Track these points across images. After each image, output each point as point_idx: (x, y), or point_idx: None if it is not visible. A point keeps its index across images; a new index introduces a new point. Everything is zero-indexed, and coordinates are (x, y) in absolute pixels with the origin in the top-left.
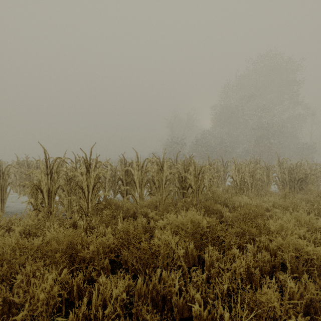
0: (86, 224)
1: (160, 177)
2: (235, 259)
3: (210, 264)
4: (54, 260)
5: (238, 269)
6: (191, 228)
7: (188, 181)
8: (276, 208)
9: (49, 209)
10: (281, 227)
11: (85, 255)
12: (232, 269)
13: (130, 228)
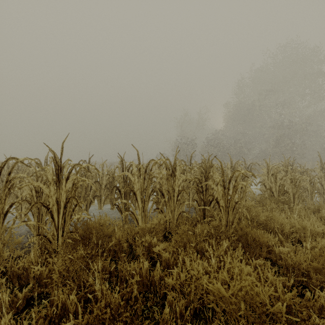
0: (46, 270)
1: (170, 186)
2: None
3: None
4: None
5: None
6: (246, 314)
7: (211, 192)
8: None
9: None
10: None
11: None
12: None
13: (106, 316)
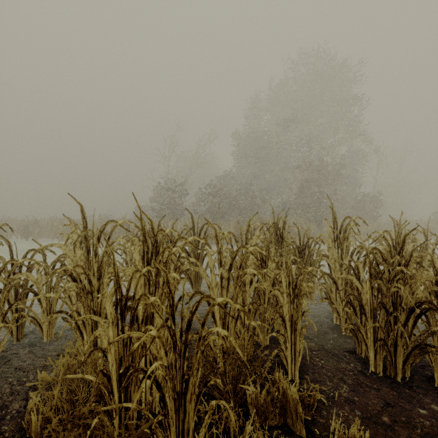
0: None
1: None
2: None
3: None
4: None
5: None
6: None
7: None
8: None
9: None
10: None
11: None
12: None
13: None
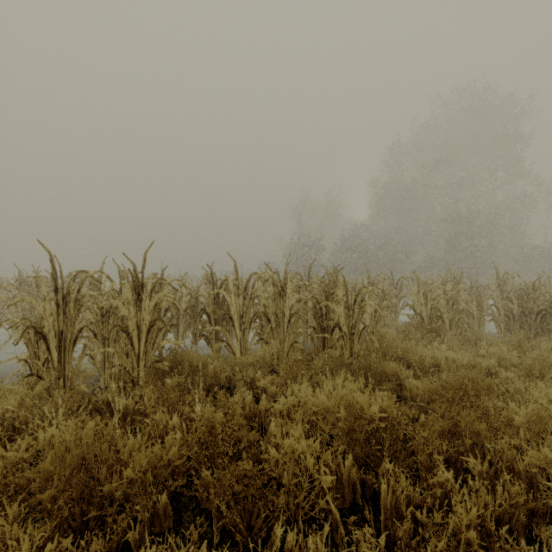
0: (133, 404)
1: (279, 309)
2: (452, 499)
3: (392, 507)
4: (38, 508)
5: (463, 529)
6: (347, 420)
7: (333, 317)
8: (508, 371)
9: (61, 374)
10: (534, 417)
11: (114, 489)
12: (449, 530)
13: (216, 420)
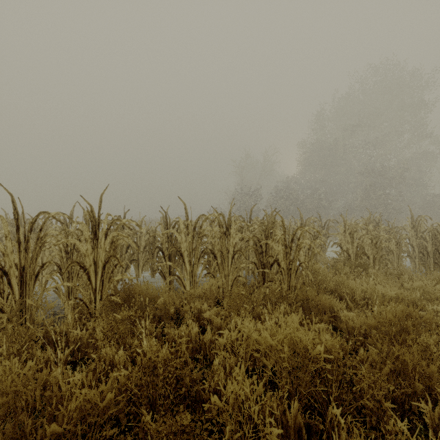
0: (86, 335)
1: (224, 247)
2: None
3: None
4: None
5: None
6: (290, 359)
7: (272, 253)
8: (434, 304)
9: (22, 306)
10: None
11: None
12: None
13: (158, 360)
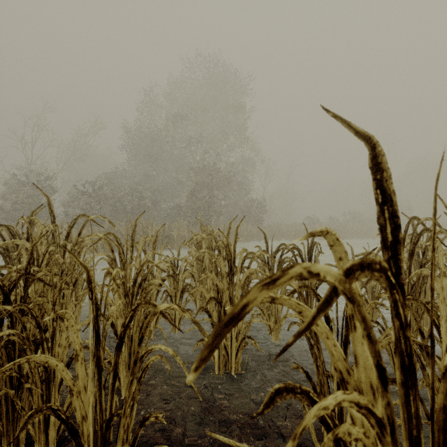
0: None
1: None
2: None
3: None
4: None
5: None
6: None
7: None
8: None
9: None
10: None
11: None
12: None
13: None
